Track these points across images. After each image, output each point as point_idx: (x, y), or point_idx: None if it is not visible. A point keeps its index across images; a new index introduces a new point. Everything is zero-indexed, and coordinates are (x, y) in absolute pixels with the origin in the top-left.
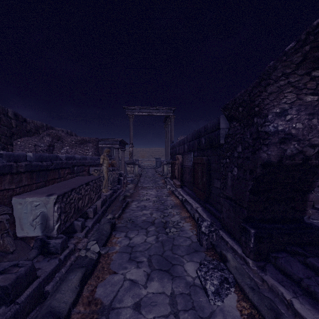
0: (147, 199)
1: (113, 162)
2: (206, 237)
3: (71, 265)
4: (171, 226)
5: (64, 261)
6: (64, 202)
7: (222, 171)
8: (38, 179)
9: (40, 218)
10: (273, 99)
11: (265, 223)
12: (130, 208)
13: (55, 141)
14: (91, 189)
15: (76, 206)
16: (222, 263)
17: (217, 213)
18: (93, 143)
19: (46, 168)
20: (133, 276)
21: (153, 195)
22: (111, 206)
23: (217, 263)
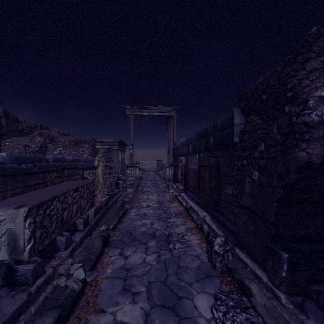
0: (147, 206)
1: (111, 165)
2: (220, 258)
3: (45, 300)
4: (175, 240)
5: (36, 295)
6: (40, 214)
7: (237, 175)
8: (14, 185)
9: (6, 237)
10: (315, 79)
11: (298, 242)
12: (128, 216)
13: (48, 141)
14: (81, 196)
15: (59, 217)
16: (244, 298)
17: (228, 223)
18: (89, 143)
19: (26, 171)
20: (127, 318)
21: (154, 200)
22: (107, 214)
23: (237, 297)
